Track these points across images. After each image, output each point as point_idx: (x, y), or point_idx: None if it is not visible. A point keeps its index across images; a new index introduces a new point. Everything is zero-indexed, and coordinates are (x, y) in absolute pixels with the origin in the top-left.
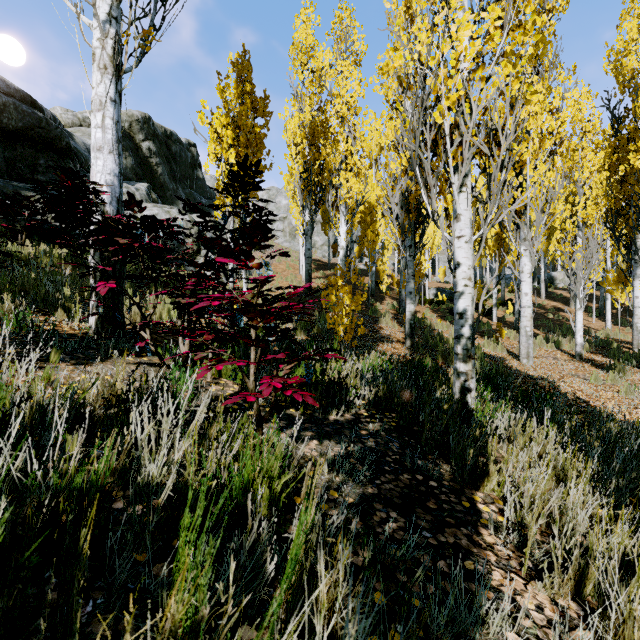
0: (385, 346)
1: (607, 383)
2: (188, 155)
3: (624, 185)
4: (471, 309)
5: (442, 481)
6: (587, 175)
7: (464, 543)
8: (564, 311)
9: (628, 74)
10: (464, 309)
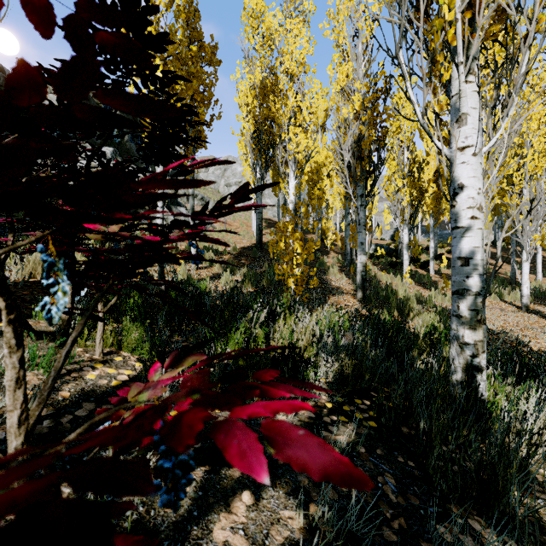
0: (336, 298)
1: None
2: None
3: None
4: (481, 252)
5: None
6: (535, 127)
7: None
8: (492, 264)
9: None
10: (471, 252)
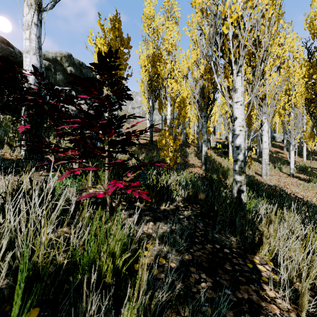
0: (191, 169)
1: (309, 188)
2: (91, 74)
3: (314, 86)
4: (243, 144)
5: (232, 248)
6: (296, 80)
7: (255, 298)
8: (281, 153)
9: (316, 29)
10: (239, 144)
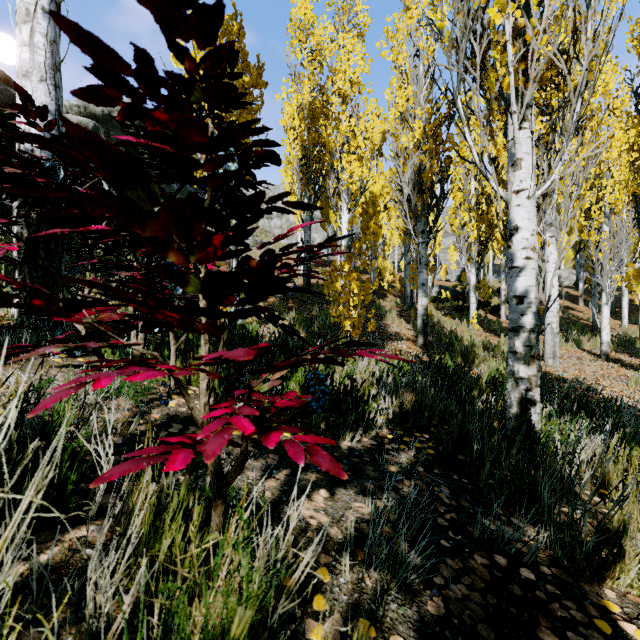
0: (395, 344)
1: None
2: None
3: None
4: (535, 291)
5: (538, 566)
6: (615, 156)
7: None
8: (573, 309)
9: None
10: (525, 291)
